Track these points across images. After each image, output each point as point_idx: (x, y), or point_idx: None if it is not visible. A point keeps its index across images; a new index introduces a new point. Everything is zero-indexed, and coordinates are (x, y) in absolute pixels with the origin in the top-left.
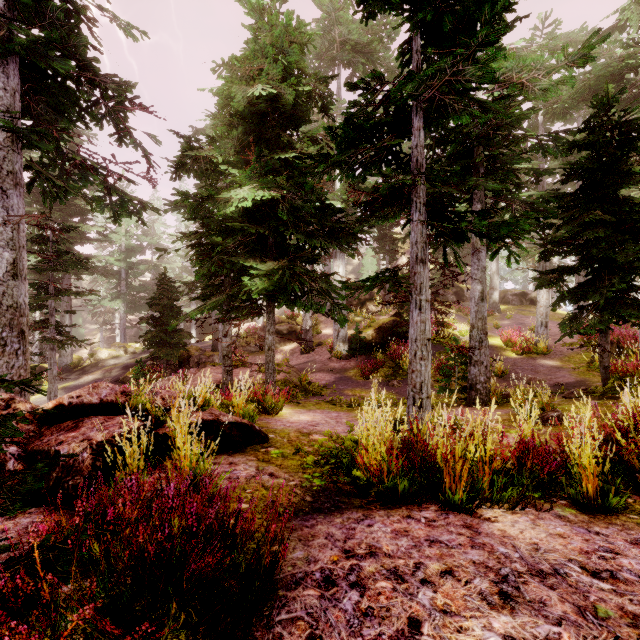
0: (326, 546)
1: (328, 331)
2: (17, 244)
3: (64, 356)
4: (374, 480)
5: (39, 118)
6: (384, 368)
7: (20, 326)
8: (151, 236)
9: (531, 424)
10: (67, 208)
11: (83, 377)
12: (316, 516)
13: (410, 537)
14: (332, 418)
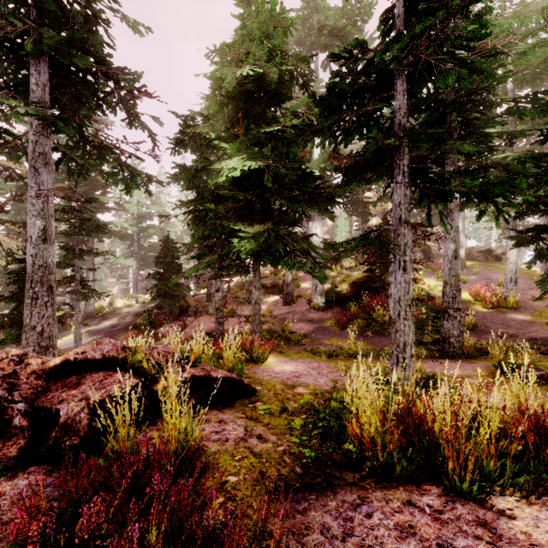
0: (323, 546)
1: (306, 285)
2: (46, 213)
3: (89, 305)
4: (367, 454)
5: (65, 108)
6: (358, 319)
7: (49, 282)
8: (158, 205)
9: (527, 390)
10: (91, 183)
11: (103, 322)
12: (308, 495)
13: (418, 538)
14: (313, 369)
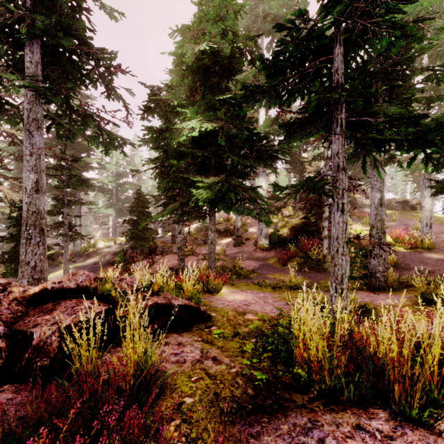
0: None
1: (253, 230)
2: (39, 169)
3: (76, 246)
4: (315, 378)
5: (54, 82)
6: (297, 258)
7: (41, 225)
8: (132, 165)
9: None
10: (78, 147)
11: (87, 260)
12: (260, 418)
13: None
14: (260, 298)
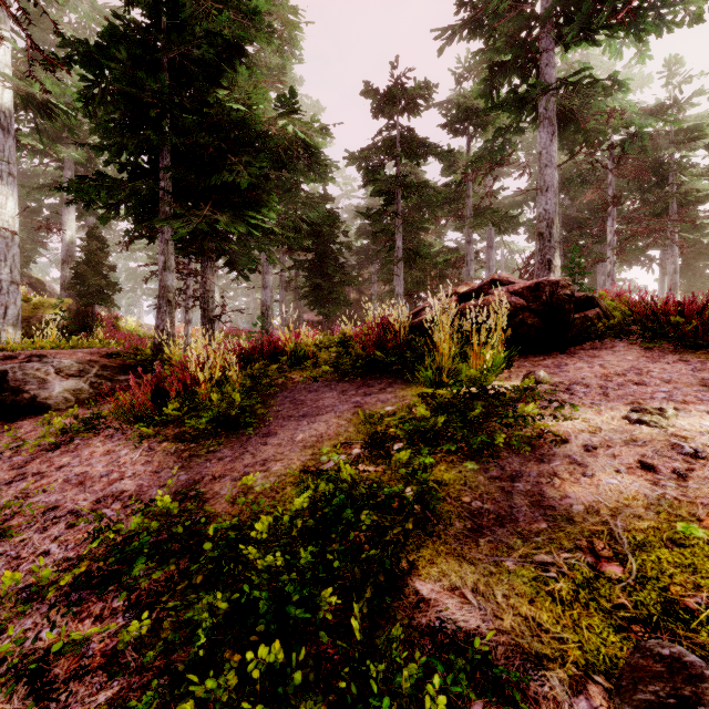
0: None
1: None
2: None
3: None
4: None
5: None
6: None
7: None
8: None
9: None
10: None
11: None
12: None
13: None
14: None
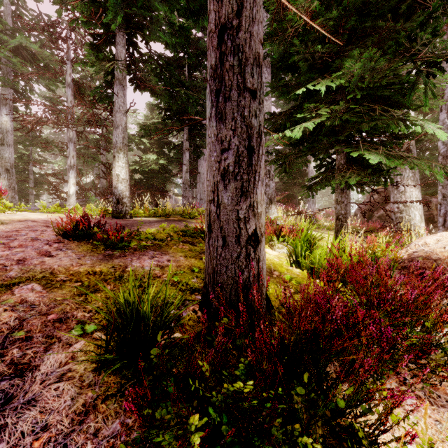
0: None
1: None
2: None
3: None
4: None
5: None
6: None
7: None
8: None
9: None
10: None
11: None
12: None
13: None
14: None
